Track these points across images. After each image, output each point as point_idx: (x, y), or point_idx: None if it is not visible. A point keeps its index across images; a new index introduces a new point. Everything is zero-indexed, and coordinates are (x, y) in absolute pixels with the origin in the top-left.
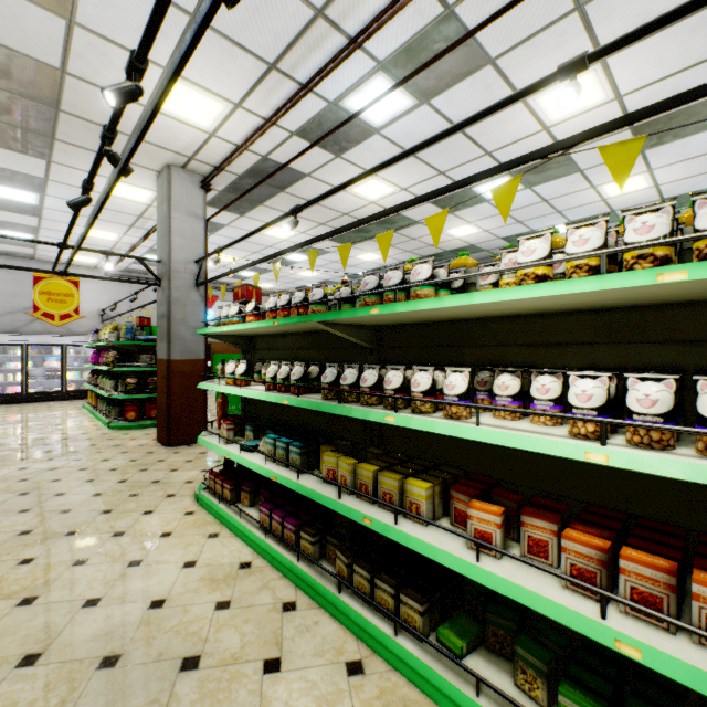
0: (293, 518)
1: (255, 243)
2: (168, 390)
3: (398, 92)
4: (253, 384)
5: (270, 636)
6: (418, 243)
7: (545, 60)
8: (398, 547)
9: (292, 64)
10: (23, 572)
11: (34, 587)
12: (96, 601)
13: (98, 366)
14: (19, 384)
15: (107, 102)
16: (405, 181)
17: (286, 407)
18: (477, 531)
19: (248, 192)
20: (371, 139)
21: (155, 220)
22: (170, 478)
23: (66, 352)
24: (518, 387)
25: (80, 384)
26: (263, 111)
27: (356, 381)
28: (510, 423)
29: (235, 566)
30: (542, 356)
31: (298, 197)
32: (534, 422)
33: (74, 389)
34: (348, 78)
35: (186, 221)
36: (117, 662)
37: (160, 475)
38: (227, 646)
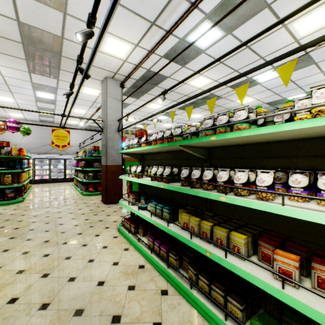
0: (165, 245)
1: (143, 112)
2: (106, 179)
3: (215, 29)
4: (144, 177)
5: (155, 309)
6: (221, 108)
7: (300, 0)
8: (222, 267)
9: (162, 21)
10: (44, 260)
11: (48, 268)
12: (74, 278)
13: (78, 167)
14: (48, 175)
15: (78, 40)
16: (216, 76)
17: (160, 188)
18: (281, 269)
19: (141, 86)
20: (200, 56)
21: (100, 103)
22: (107, 219)
23: (65, 162)
24: (307, 182)
25: (71, 175)
26: (148, 47)
27: (199, 176)
28: (304, 204)
29: (137, 266)
30: (319, 163)
31: (163, 88)
32: (321, 204)
33: (68, 177)
34: (190, 25)
35: (113, 102)
36: (82, 313)
37: (102, 217)
38: (133, 312)
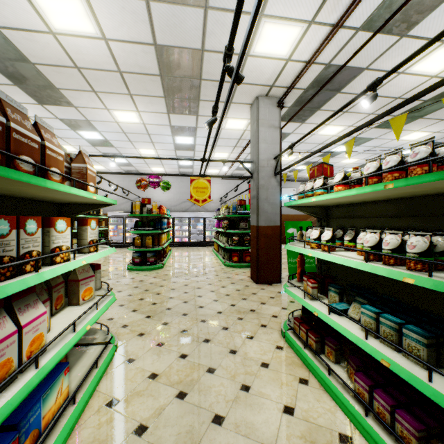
0: (408, 414)
1: (310, 143)
2: (257, 246)
3: None
4: (336, 250)
5: None
6: None
7: None
8: None
9: None
10: (181, 365)
11: (185, 382)
12: (220, 419)
13: (219, 229)
14: (187, 237)
15: None
16: None
17: (370, 273)
18: None
19: (315, 94)
20: None
21: (247, 140)
22: (261, 310)
23: (205, 221)
24: None
25: (210, 238)
26: (332, 17)
27: None
28: None
29: (334, 435)
30: None
31: (352, 93)
32: None
33: (208, 240)
34: None
35: (267, 132)
36: None
37: (254, 305)
38: None
